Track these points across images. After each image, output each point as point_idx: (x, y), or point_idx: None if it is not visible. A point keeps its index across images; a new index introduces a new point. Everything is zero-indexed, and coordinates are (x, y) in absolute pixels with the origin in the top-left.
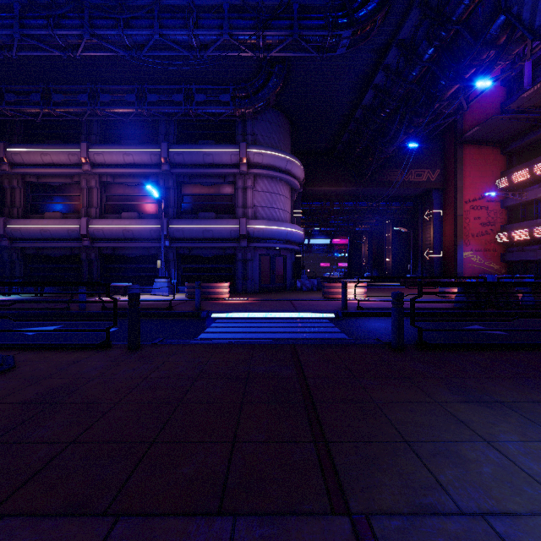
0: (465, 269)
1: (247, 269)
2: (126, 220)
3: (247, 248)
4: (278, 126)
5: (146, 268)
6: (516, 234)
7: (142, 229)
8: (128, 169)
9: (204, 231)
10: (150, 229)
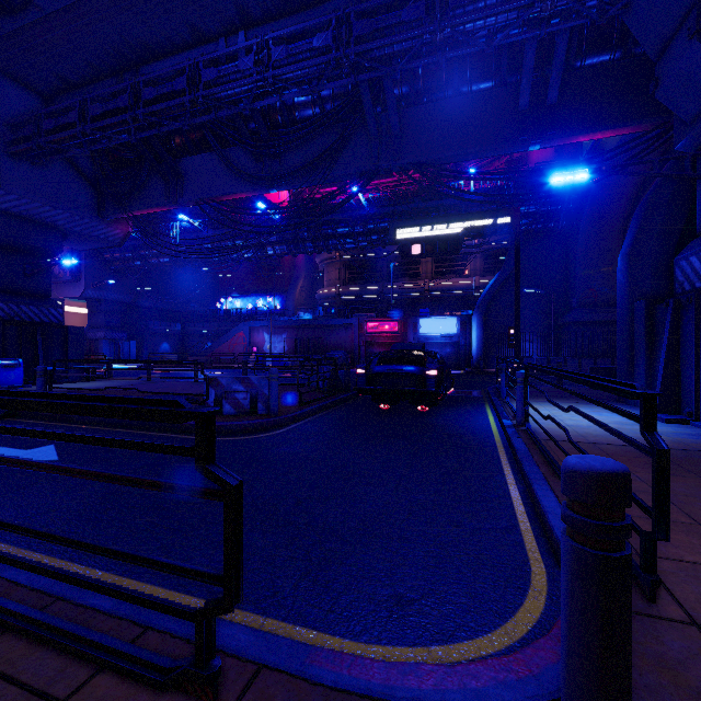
0: None
1: None
2: None
3: None
4: None
5: None
6: None
7: None
8: None
9: None
10: None
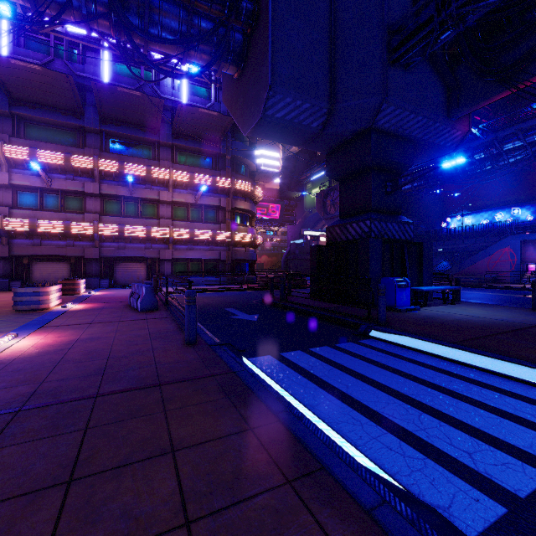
0: None
1: None
2: None
3: None
4: None
5: None
6: None
7: None
8: None
9: None
10: None
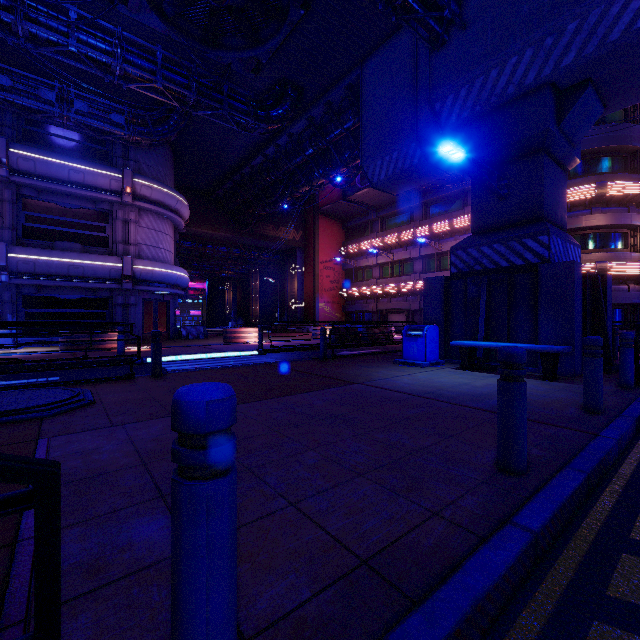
0: (320, 317)
1: (129, 315)
2: None
3: (129, 291)
4: (165, 158)
5: None
6: (351, 291)
7: None
8: None
9: (71, 266)
10: None
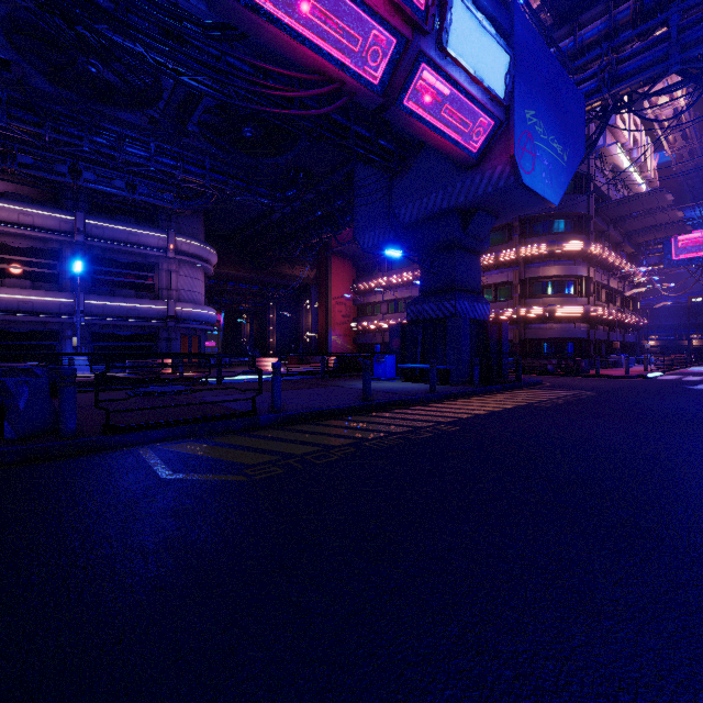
0: (333, 349)
1: (171, 347)
2: (22, 289)
3: (171, 328)
4: (198, 217)
5: (41, 346)
6: (361, 325)
7: (48, 302)
8: (24, 230)
9: (130, 309)
10: (59, 303)
